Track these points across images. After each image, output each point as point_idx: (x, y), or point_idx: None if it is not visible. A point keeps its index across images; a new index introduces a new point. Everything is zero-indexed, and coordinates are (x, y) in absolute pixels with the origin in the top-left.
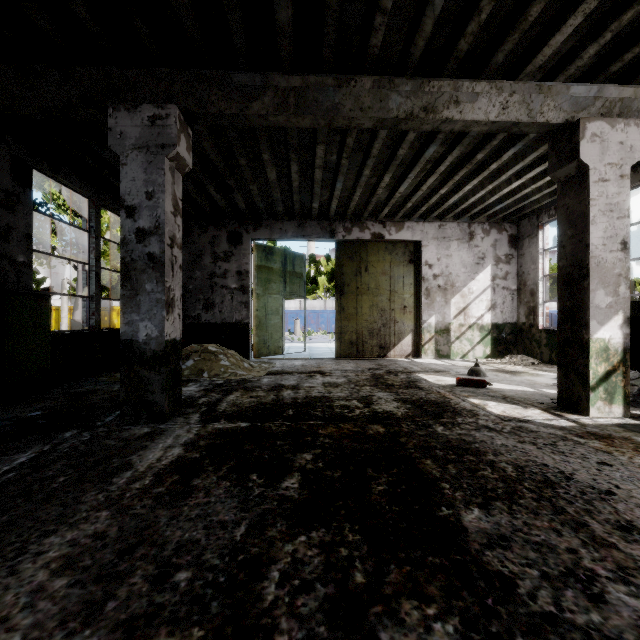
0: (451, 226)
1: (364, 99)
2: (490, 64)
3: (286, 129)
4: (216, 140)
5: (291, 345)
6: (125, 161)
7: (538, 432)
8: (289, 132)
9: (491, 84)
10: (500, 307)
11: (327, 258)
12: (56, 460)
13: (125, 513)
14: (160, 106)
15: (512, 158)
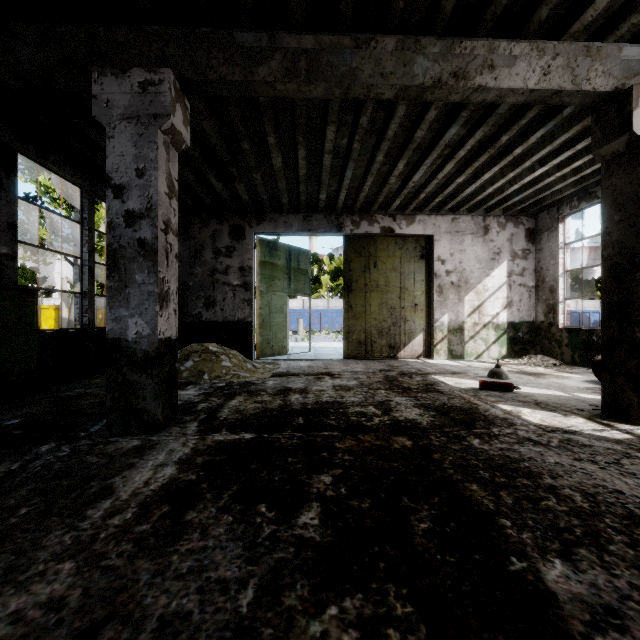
0: (465, 219)
1: (385, 63)
2: (531, 21)
3: (294, 106)
4: (217, 121)
5: (295, 345)
6: (112, 133)
7: (592, 446)
8: (297, 110)
9: (532, 45)
10: (517, 305)
11: (330, 257)
12: (22, 483)
13: (95, 565)
14: (152, 70)
15: (538, 141)
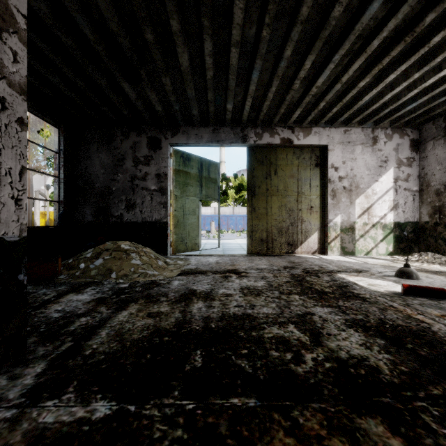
0: (356, 131)
1: None
2: None
3: None
4: None
5: (207, 241)
6: None
7: None
8: None
9: None
10: (402, 207)
11: (235, 176)
12: None
13: None
14: None
15: None
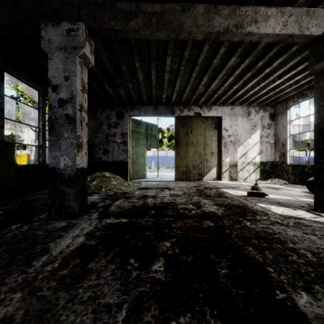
0: (238, 108)
1: (199, 19)
2: None
3: (149, 46)
4: (109, 54)
5: (150, 174)
6: (51, 57)
7: (312, 226)
8: (151, 48)
9: (278, 9)
10: (264, 153)
11: (167, 129)
12: None
13: (33, 295)
14: (73, 23)
15: (278, 66)
